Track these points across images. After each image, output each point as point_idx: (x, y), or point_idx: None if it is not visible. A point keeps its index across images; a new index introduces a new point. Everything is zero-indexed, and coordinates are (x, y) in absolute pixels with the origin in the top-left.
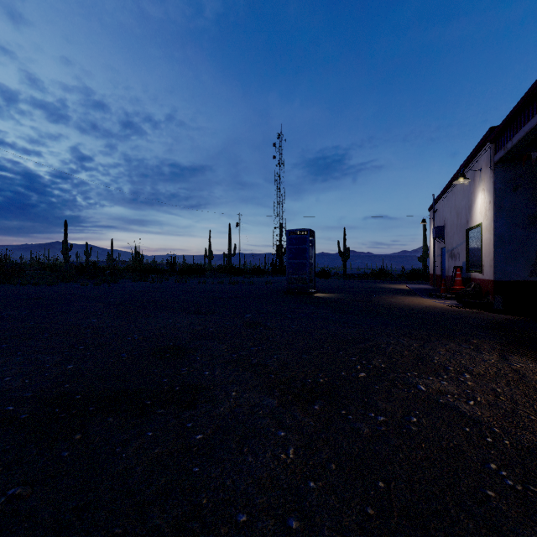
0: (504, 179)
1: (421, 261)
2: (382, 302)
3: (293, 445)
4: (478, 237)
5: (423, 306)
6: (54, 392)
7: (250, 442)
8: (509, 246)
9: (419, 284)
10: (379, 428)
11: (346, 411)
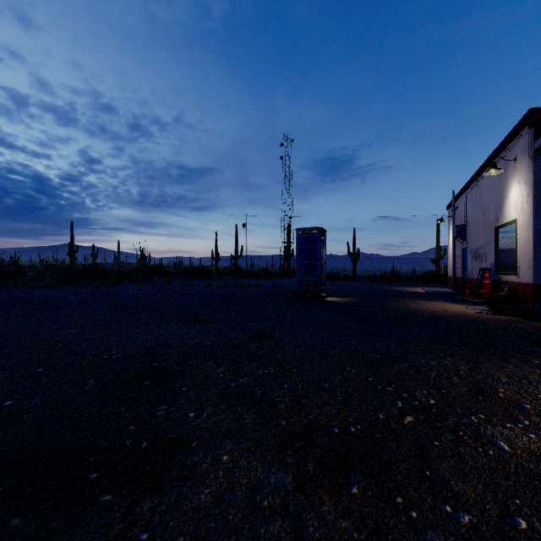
0: None
1: (434, 263)
2: (402, 308)
3: None
4: (511, 235)
5: (451, 313)
6: None
7: None
8: None
9: (436, 286)
10: None
11: (404, 500)
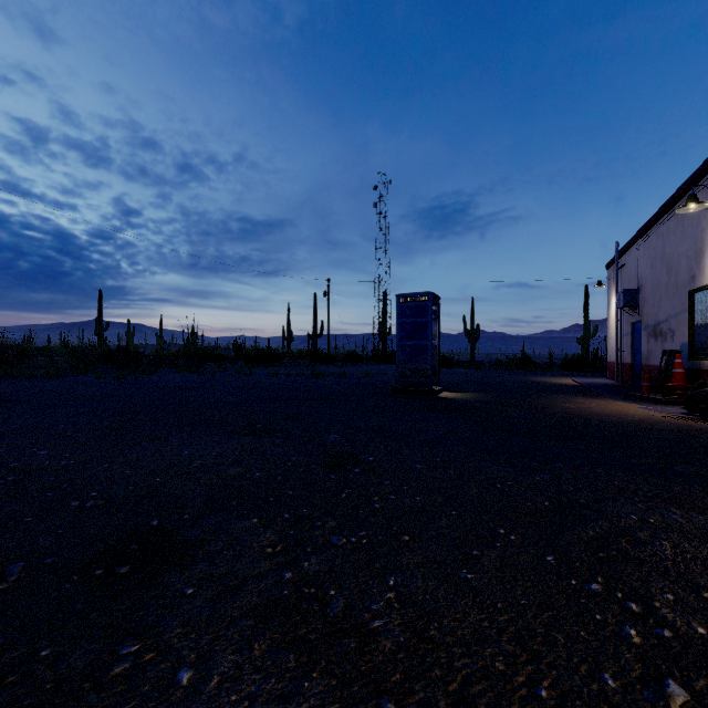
0: None
1: (581, 343)
2: (555, 409)
3: None
4: None
5: (634, 419)
6: None
7: None
8: None
9: (590, 376)
10: None
11: None
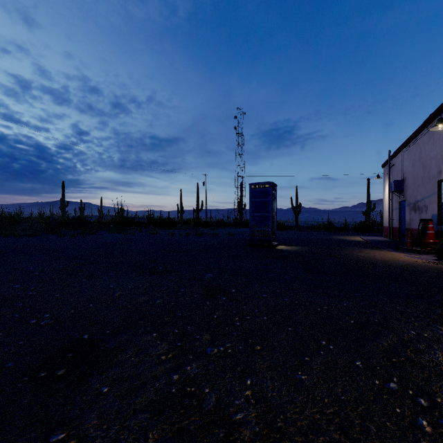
0: None
1: (365, 215)
2: (352, 257)
3: None
4: None
5: (404, 263)
6: None
7: None
8: None
9: (372, 235)
10: None
11: None
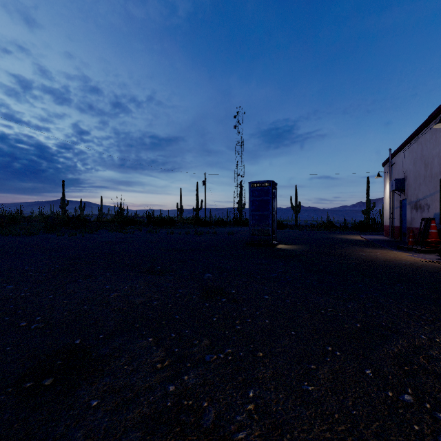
0: None
1: (365, 214)
2: (353, 256)
3: None
4: None
5: (407, 263)
6: None
7: None
8: None
9: (372, 234)
10: None
11: None
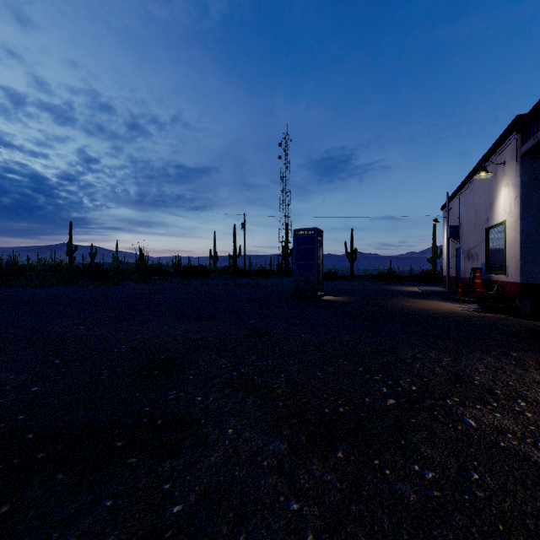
0: (532, 172)
1: (431, 262)
2: (396, 306)
3: (311, 527)
4: (501, 235)
5: (442, 311)
6: (0, 428)
7: (249, 523)
8: (538, 245)
9: (431, 286)
10: (430, 493)
11: (380, 462)
